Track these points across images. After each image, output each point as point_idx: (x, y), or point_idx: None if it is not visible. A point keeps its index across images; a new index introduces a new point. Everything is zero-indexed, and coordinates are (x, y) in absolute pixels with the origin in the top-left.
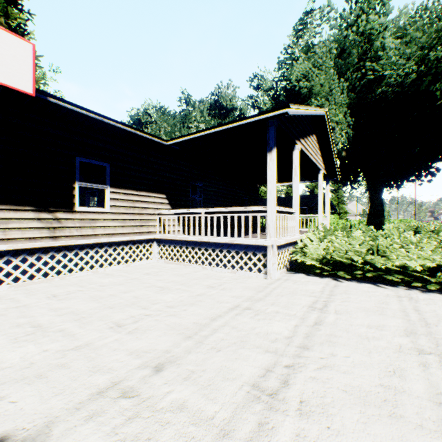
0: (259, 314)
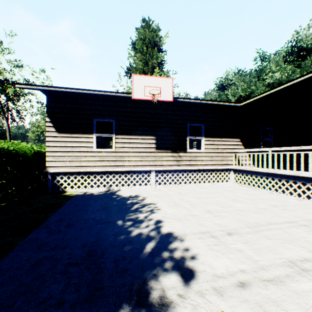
0: None
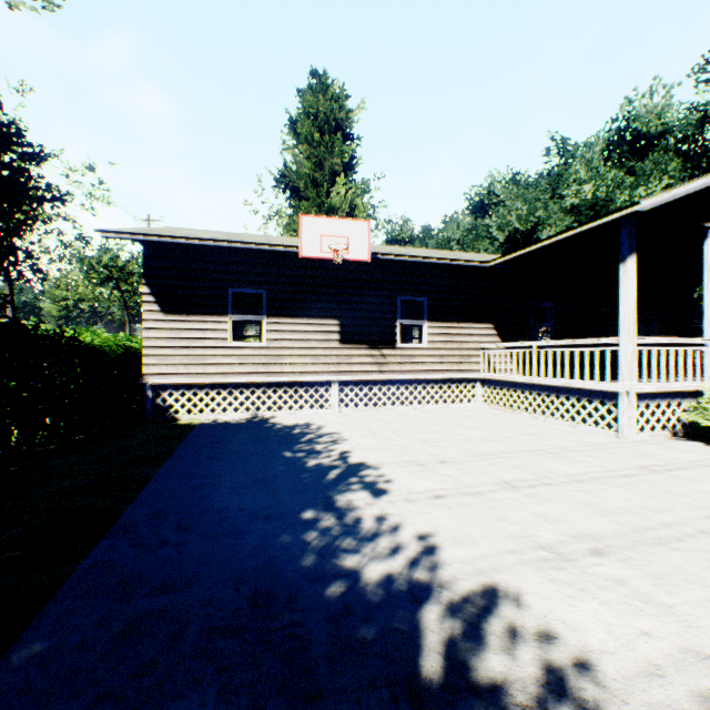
0: (559, 458)
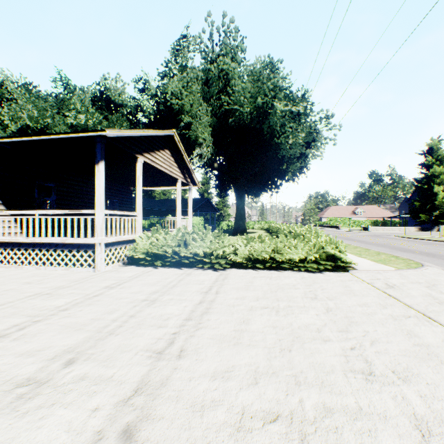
0: (53, 296)
